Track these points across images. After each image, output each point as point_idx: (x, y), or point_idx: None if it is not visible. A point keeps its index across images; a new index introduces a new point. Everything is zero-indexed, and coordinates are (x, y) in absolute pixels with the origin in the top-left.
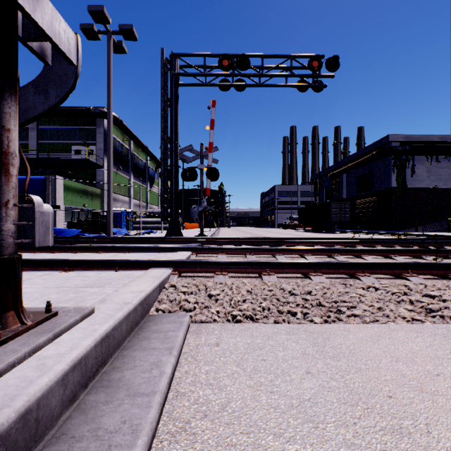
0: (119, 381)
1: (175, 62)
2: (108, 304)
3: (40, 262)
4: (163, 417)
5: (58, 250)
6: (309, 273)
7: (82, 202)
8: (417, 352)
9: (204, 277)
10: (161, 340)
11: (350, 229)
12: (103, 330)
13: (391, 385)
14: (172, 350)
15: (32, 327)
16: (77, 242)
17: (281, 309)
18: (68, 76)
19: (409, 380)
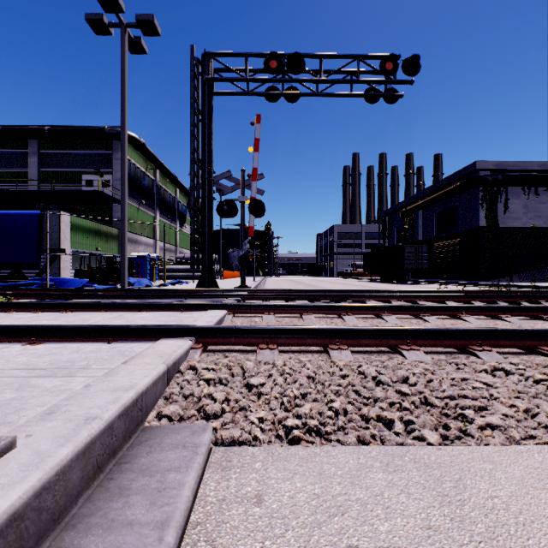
0: None
1: (208, 63)
2: (54, 422)
3: None
4: None
5: (44, 308)
6: (400, 346)
7: (94, 245)
8: None
9: (242, 353)
10: (150, 495)
11: (427, 278)
12: (3, 508)
13: None
14: (165, 530)
15: None
16: (77, 296)
17: (367, 414)
18: None
19: None
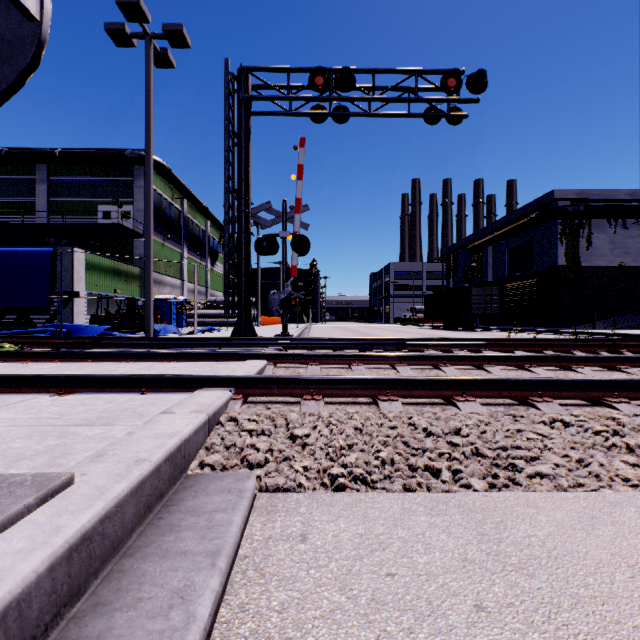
0: None
1: (245, 79)
2: (105, 464)
3: (21, 379)
4: None
5: (64, 358)
6: (454, 397)
7: (112, 286)
8: None
9: (285, 404)
10: (200, 531)
11: (498, 325)
12: (77, 527)
13: None
14: (217, 557)
15: None
16: (98, 344)
17: (414, 464)
18: (23, 41)
19: None
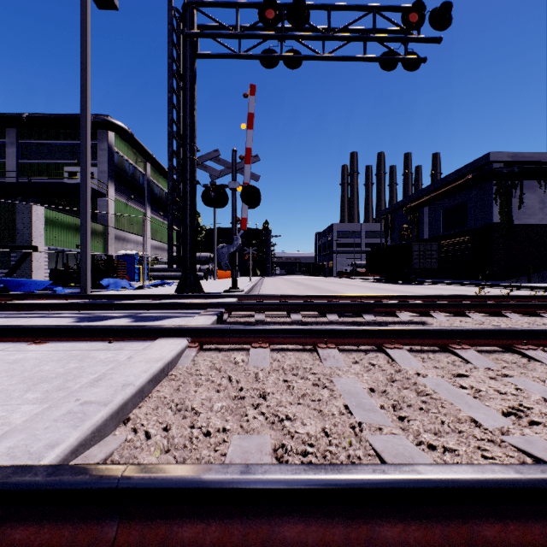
0: None
1: (189, 14)
2: None
3: None
4: None
5: None
6: None
7: (74, 242)
8: None
9: None
10: None
11: (434, 278)
12: None
13: None
14: None
15: None
16: None
17: None
18: None
19: None
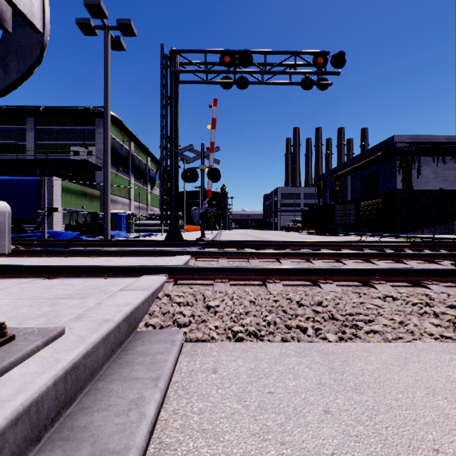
0: (84, 430)
1: (175, 58)
2: (84, 322)
3: (22, 268)
4: None
5: (49, 254)
6: (319, 281)
7: (80, 204)
8: None
9: (203, 285)
10: (147, 366)
11: (354, 231)
12: (69, 359)
13: (434, 431)
14: (158, 381)
15: None
16: (72, 245)
17: (289, 324)
18: (32, 46)
19: (455, 423)
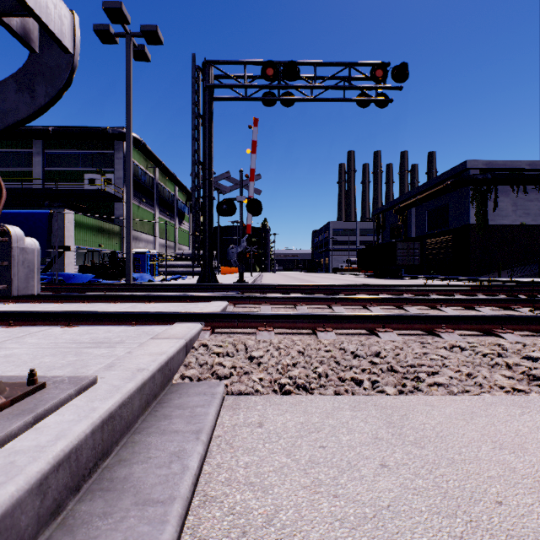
0: (125, 481)
1: (208, 71)
2: (116, 371)
3: (37, 315)
4: (184, 536)
5: (64, 300)
6: (376, 329)
7: (96, 242)
8: (526, 436)
9: (244, 334)
10: (186, 419)
11: (420, 274)
12: (106, 408)
13: (498, 484)
14: (200, 434)
15: (6, 406)
16: (89, 289)
17: (343, 376)
18: (61, 68)
19: (522, 477)
